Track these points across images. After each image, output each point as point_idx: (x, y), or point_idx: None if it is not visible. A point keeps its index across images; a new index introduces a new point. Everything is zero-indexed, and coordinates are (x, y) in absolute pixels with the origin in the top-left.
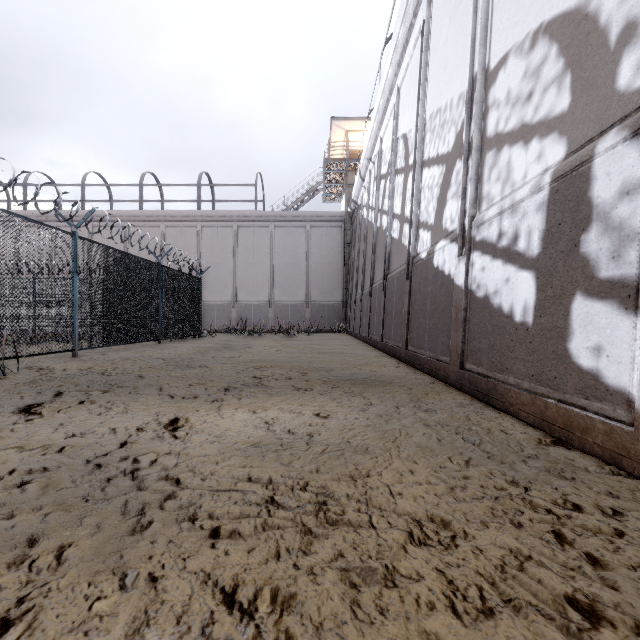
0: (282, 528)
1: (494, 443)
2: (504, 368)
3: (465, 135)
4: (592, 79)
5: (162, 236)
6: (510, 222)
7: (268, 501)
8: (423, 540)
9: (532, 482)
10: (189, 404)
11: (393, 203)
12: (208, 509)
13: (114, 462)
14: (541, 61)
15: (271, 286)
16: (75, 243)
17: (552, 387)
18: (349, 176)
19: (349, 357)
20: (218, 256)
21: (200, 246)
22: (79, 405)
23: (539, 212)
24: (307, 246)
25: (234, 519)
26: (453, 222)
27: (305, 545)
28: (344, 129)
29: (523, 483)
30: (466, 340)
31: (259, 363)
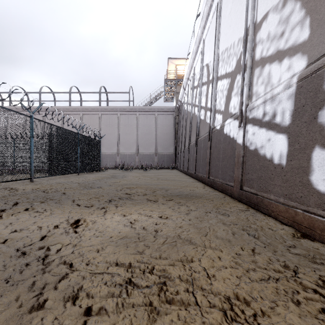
0: (135, 305)
1: (266, 236)
2: (267, 190)
3: (242, 60)
4: (324, 18)
5: (81, 119)
6: (270, 106)
7: (127, 282)
8: (234, 317)
9: (297, 266)
10: (88, 210)
11: (201, 100)
12: (86, 289)
13: (34, 251)
14: (289, 13)
15: (137, 145)
16: (32, 121)
17: (299, 202)
18: (177, 88)
19: (178, 182)
20: (110, 129)
21: (100, 124)
22: (25, 211)
23: (289, 100)
24: (156, 124)
25: (103, 297)
26: (235, 109)
27: (150, 323)
28: (175, 64)
29: (292, 267)
30: (243, 174)
31: (129, 185)
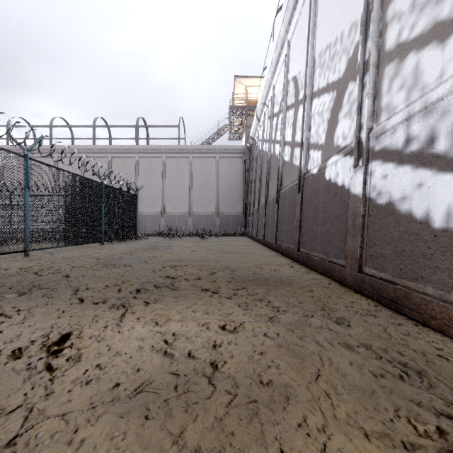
0: None
1: (446, 382)
2: (418, 276)
3: (360, 55)
4: None
5: (109, 164)
6: (422, 125)
7: None
8: None
9: None
10: (94, 311)
11: (284, 133)
12: None
13: None
14: None
15: (190, 201)
16: (27, 164)
17: None
18: (248, 120)
19: (250, 256)
20: (151, 179)
21: (137, 171)
22: None
23: None
24: (217, 172)
25: None
26: (346, 138)
27: None
28: (244, 85)
29: None
30: (364, 245)
31: (175, 262)
